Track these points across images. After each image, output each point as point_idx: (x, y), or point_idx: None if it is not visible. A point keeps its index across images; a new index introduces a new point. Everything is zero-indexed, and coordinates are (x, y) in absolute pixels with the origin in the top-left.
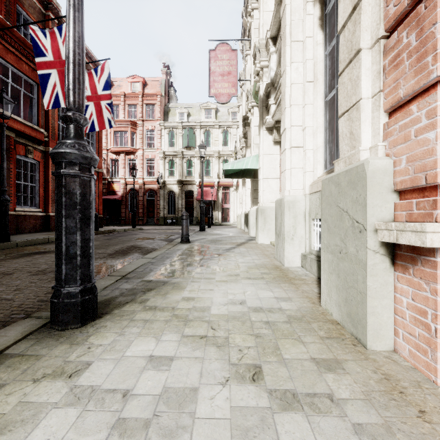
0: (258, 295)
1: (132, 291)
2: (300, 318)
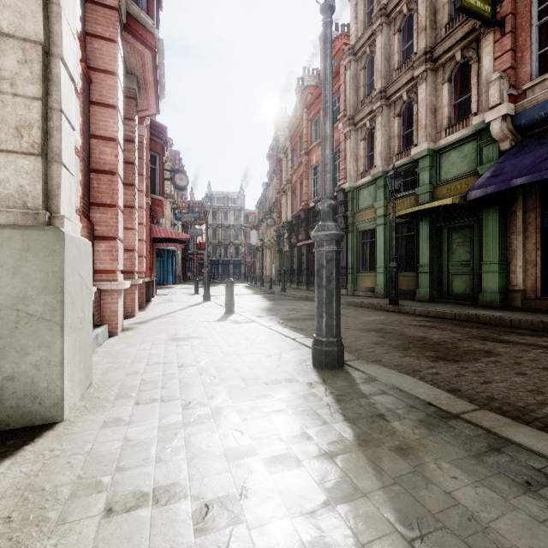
0: (158, 422)
1: (356, 393)
2: (122, 397)
